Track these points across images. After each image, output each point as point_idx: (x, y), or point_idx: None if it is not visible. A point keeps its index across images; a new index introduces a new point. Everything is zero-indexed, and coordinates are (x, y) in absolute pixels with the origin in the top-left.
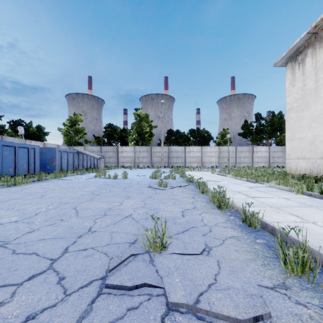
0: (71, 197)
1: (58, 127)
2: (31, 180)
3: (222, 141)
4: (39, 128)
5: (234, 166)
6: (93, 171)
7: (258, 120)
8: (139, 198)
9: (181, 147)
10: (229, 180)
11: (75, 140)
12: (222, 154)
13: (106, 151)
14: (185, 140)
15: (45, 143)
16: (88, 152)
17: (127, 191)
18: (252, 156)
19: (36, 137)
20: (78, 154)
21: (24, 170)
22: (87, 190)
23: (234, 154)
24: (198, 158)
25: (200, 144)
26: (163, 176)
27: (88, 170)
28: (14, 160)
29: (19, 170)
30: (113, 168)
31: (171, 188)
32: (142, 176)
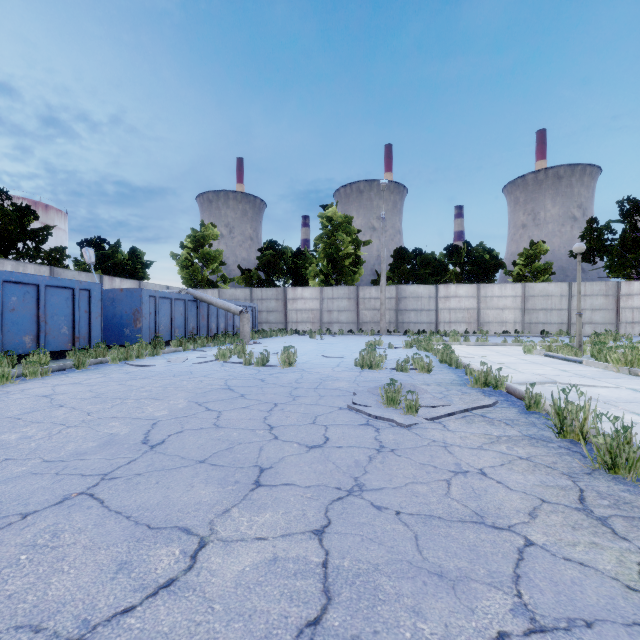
0: (43, 460)
1: (172, 253)
2: (47, 367)
3: (528, 271)
4: (133, 254)
5: (568, 331)
6: (227, 341)
7: (626, 216)
8: (302, 495)
9: (427, 287)
10: (619, 383)
11: (202, 277)
12: (533, 302)
13: (262, 298)
14: (437, 270)
15: (142, 282)
16: (216, 299)
17: (274, 425)
18: (616, 307)
19: (128, 272)
20: (198, 304)
21: (63, 339)
22: (148, 411)
23: (565, 301)
24: (468, 311)
25: (470, 280)
26: (392, 359)
27: (213, 340)
28: (37, 317)
29: (51, 339)
30: (274, 334)
31: (436, 418)
32: (335, 357)
